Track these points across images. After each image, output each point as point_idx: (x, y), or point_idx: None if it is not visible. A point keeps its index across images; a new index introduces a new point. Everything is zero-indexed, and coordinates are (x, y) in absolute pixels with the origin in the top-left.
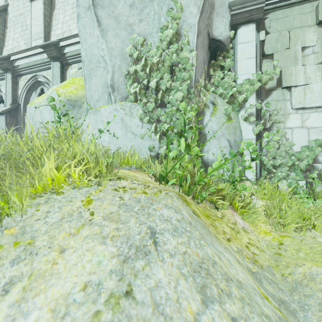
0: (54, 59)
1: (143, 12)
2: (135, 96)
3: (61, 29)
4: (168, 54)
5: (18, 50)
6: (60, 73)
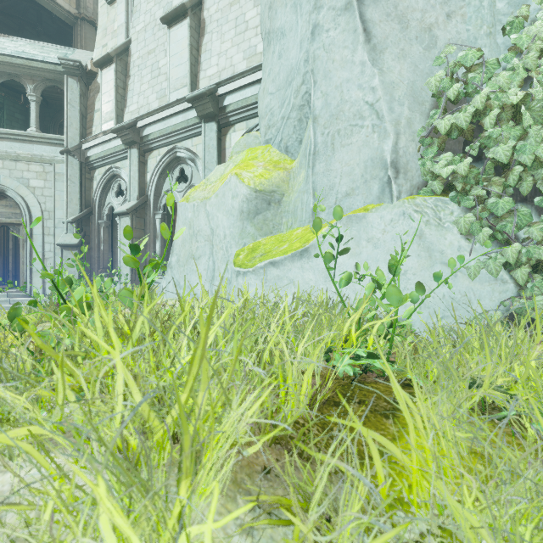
0: (206, 118)
1: None
2: (444, 182)
3: (216, 67)
4: (539, 79)
5: (147, 109)
6: (217, 141)
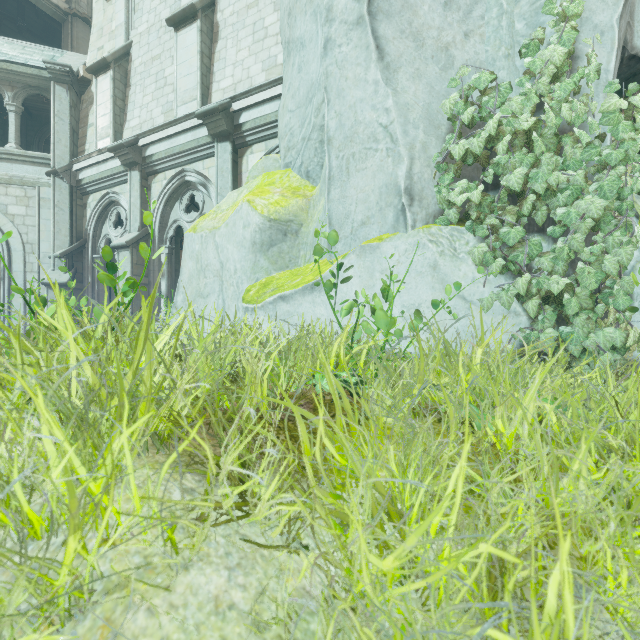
0: (219, 137)
1: (472, 15)
2: (460, 210)
3: (231, 78)
4: (552, 105)
5: (151, 125)
6: (232, 163)
